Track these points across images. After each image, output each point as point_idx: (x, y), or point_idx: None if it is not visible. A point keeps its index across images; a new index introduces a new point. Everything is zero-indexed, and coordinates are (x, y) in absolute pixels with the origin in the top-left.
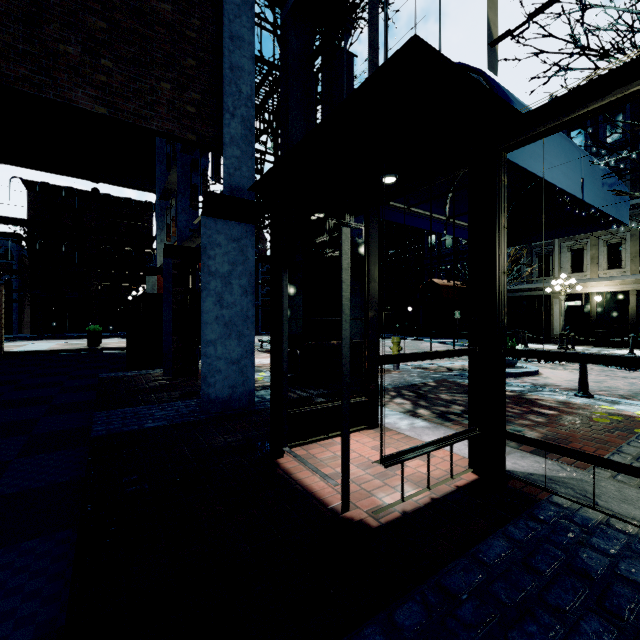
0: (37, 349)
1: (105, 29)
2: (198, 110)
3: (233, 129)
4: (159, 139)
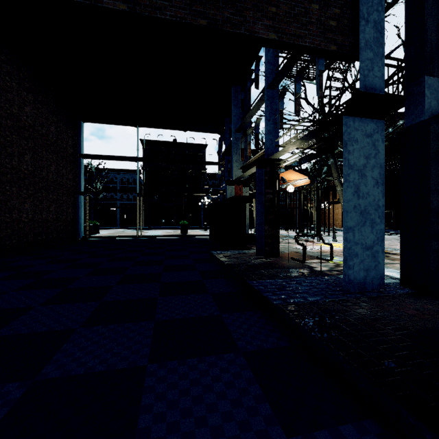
0: (156, 234)
1: None
2: (338, 23)
3: (367, 34)
4: (234, 90)
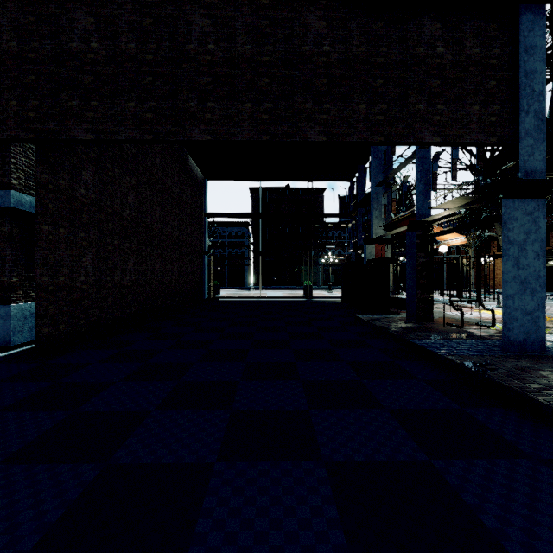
0: (279, 296)
1: (439, 85)
2: (497, 118)
3: (527, 124)
4: None
